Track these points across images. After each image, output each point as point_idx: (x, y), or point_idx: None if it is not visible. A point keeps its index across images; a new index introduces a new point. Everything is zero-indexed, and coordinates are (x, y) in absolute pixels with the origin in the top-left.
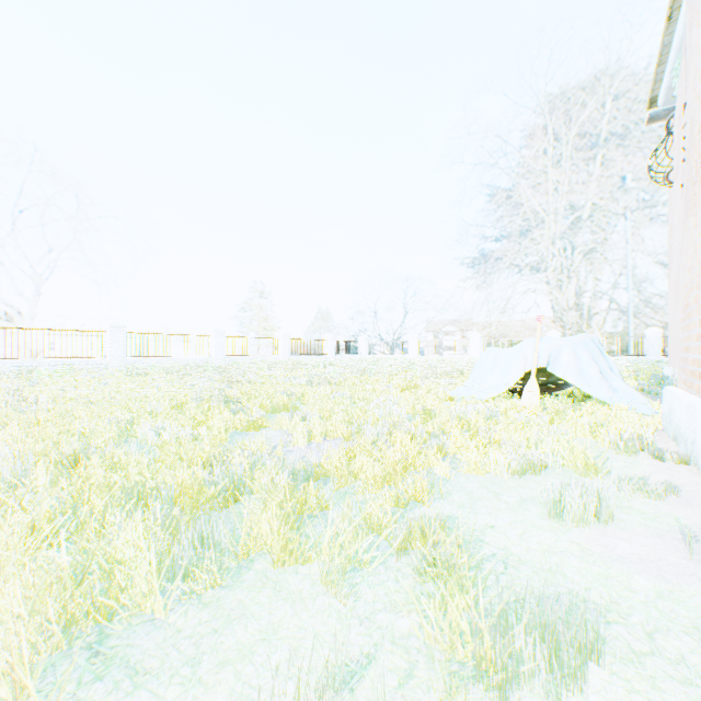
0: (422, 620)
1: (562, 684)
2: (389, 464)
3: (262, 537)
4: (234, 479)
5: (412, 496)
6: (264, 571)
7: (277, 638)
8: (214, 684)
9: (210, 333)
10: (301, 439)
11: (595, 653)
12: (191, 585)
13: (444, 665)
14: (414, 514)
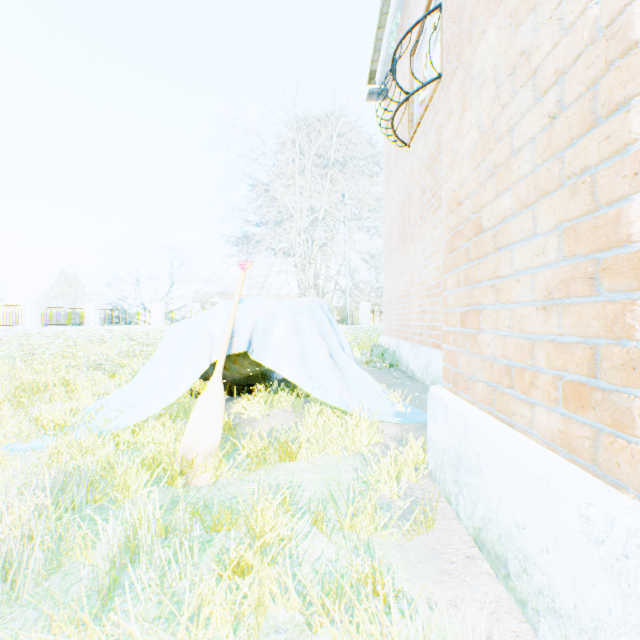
0: None
1: None
2: None
3: None
4: None
5: None
6: None
7: None
8: None
9: None
10: None
11: None
12: None
13: None
14: None
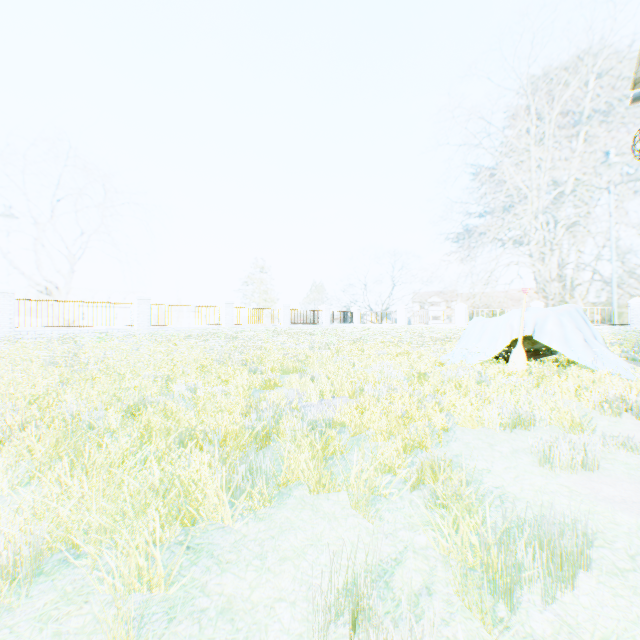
0: (437, 535)
1: (556, 587)
2: (394, 417)
3: (300, 469)
4: (265, 426)
5: (416, 444)
6: (301, 497)
7: (321, 544)
8: (279, 571)
9: (221, 304)
10: (313, 396)
11: (584, 567)
12: (248, 503)
13: (457, 569)
14: (421, 457)
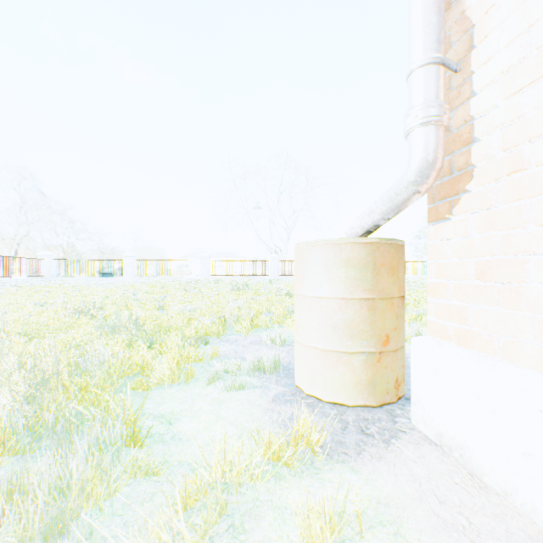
0: None
1: None
2: None
3: None
4: None
5: None
6: None
7: None
8: None
9: None
10: None
11: None
12: None
13: None
14: None
